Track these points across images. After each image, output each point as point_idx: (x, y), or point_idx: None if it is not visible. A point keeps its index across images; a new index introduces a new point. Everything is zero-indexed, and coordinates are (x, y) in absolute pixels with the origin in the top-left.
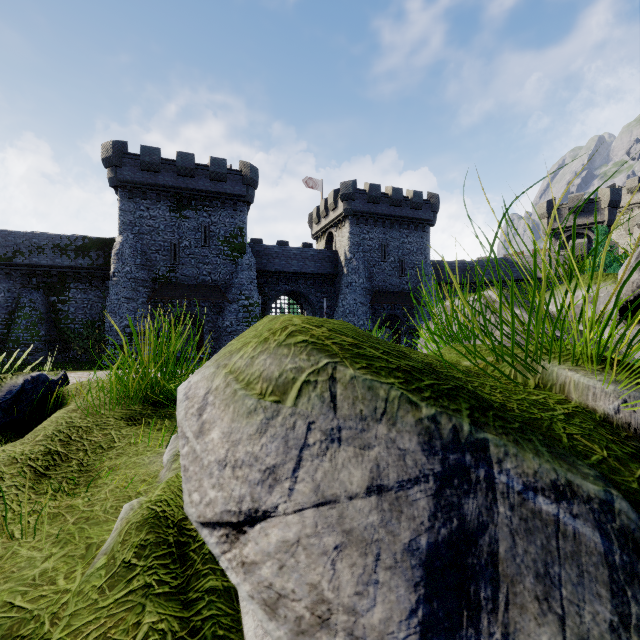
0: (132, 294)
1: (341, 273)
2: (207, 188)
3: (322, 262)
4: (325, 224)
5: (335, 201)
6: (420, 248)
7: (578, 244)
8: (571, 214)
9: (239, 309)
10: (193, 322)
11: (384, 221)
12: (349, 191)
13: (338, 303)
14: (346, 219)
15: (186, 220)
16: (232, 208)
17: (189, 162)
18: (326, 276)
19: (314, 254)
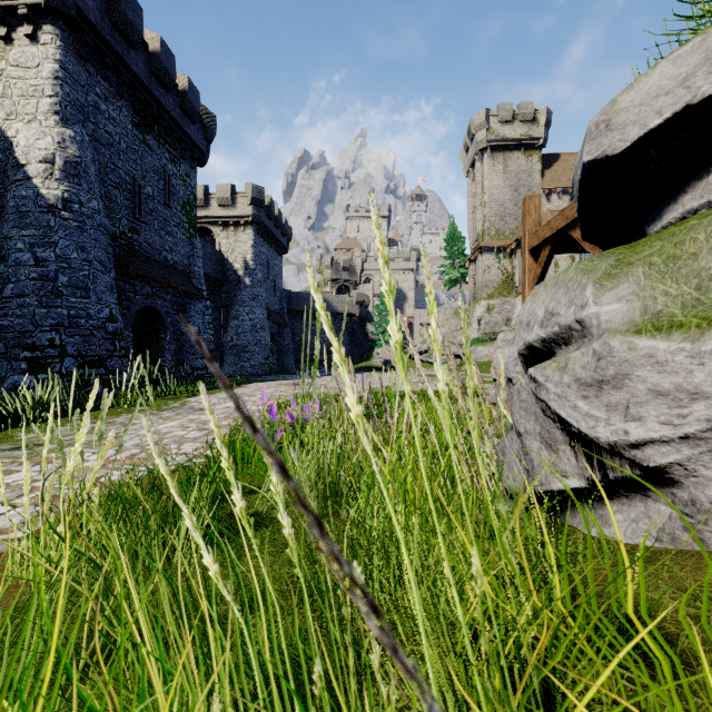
0: (104, 257)
1: (236, 282)
2: (177, 118)
3: (216, 264)
4: (198, 216)
5: (232, 198)
6: (281, 272)
7: (360, 294)
8: (342, 271)
9: (204, 310)
10: (137, 323)
11: (270, 238)
12: (262, 198)
13: (239, 316)
14: (249, 224)
15: (149, 151)
16: (189, 163)
17: (172, 66)
18: (217, 282)
19: (211, 252)
